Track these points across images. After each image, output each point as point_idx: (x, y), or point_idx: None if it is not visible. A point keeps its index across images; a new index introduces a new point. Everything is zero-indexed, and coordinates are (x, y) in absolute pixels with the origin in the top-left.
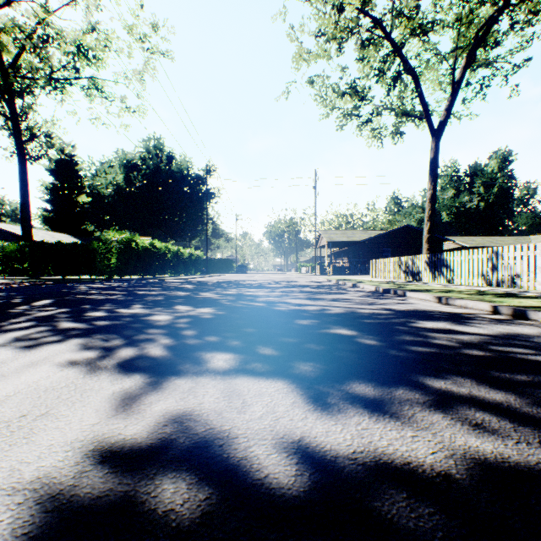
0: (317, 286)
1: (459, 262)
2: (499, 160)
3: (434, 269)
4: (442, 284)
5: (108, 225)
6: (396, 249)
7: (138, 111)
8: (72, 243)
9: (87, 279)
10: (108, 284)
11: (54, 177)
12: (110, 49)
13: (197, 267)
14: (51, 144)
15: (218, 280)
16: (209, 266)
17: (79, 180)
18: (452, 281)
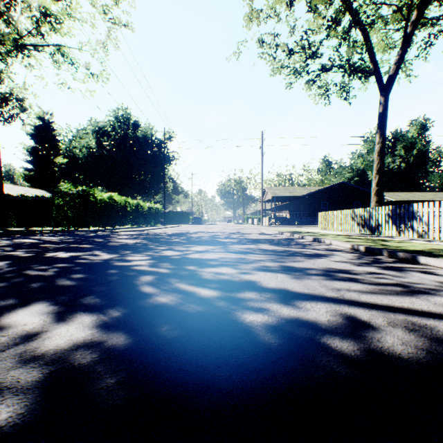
0: (274, 240)
1: (437, 214)
2: (418, 126)
3: (399, 221)
4: (417, 239)
5: (82, 182)
6: (332, 203)
7: (101, 76)
8: (34, 197)
9: (46, 230)
10: (44, 238)
11: (34, 140)
12: (75, 19)
13: (156, 219)
14: (24, 108)
15: (171, 232)
16: (168, 218)
17: (55, 143)
18: (426, 235)
